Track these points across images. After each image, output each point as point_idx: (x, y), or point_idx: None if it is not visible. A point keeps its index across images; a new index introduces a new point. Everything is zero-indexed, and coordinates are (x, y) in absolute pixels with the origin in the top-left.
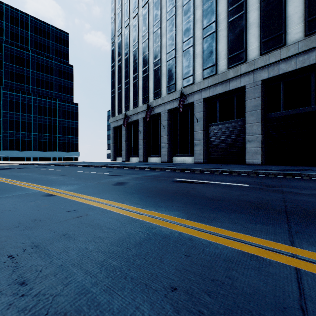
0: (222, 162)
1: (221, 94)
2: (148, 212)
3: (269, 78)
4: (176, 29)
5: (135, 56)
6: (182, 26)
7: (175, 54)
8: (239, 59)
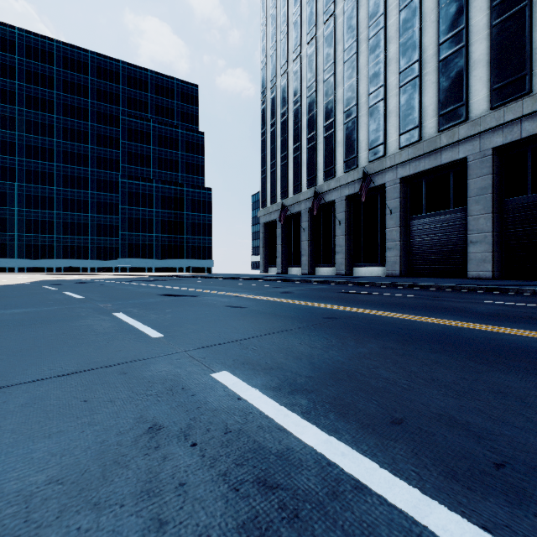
0: (432, 275)
1: (428, 171)
2: (311, 303)
3: (506, 144)
4: (357, 74)
5: (296, 117)
6: (368, 71)
7: (357, 112)
8: (456, 116)
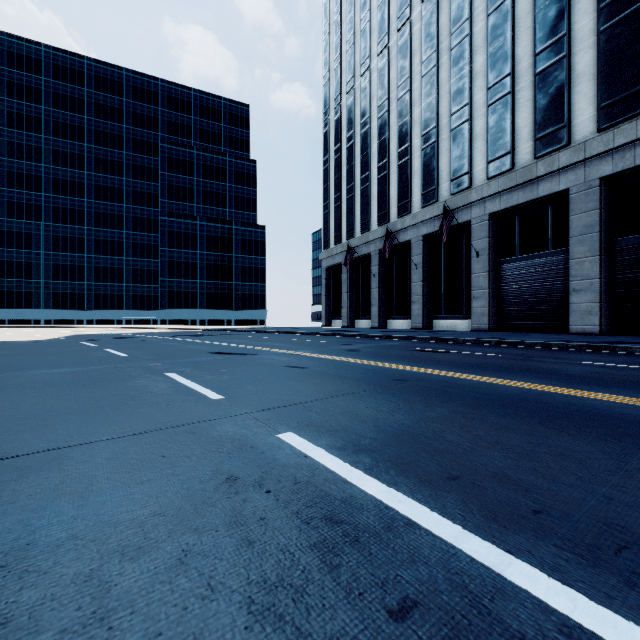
0: (527, 330)
1: (522, 205)
2: (380, 363)
3: (616, 173)
4: (437, 91)
5: (365, 142)
6: (450, 86)
7: (436, 135)
8: (555, 140)
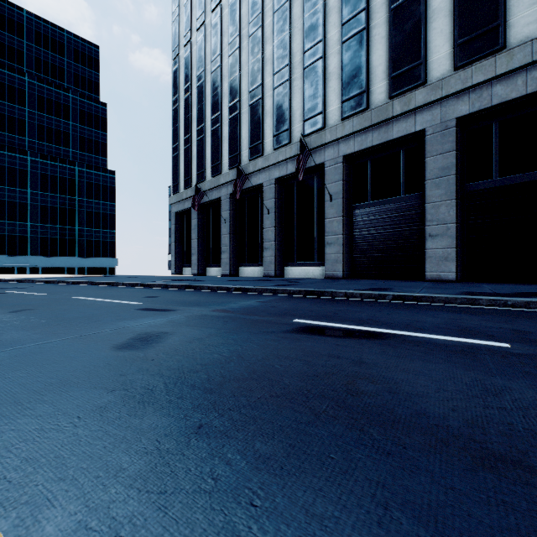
0: (379, 277)
1: (377, 147)
2: None
3: (472, 113)
4: (290, 27)
5: (216, 81)
6: (303, 22)
7: (289, 74)
8: (412, 78)
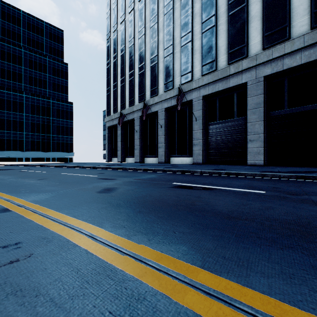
0: (222, 163)
1: (221, 91)
2: (135, 248)
3: (273, 74)
4: (173, 24)
5: (131, 52)
6: (180, 21)
7: (173, 49)
8: (240, 54)
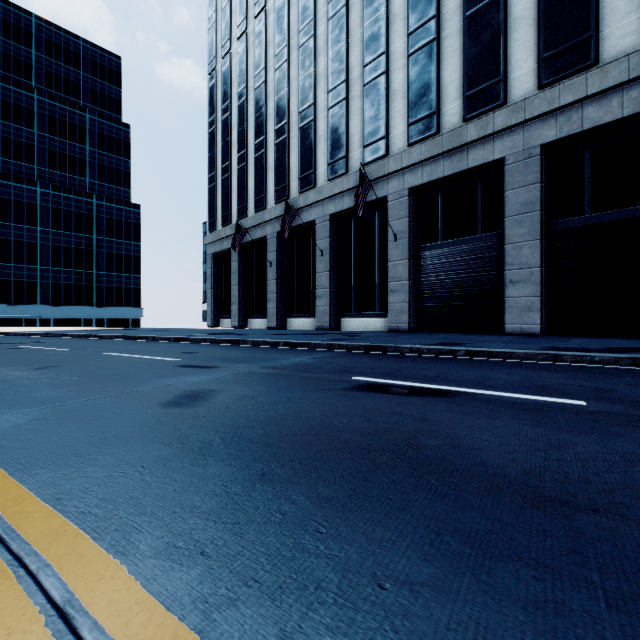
0: (452, 330)
1: (449, 178)
2: None
3: (560, 139)
4: (348, 37)
5: (260, 99)
6: (363, 31)
7: (347, 91)
8: (490, 98)
